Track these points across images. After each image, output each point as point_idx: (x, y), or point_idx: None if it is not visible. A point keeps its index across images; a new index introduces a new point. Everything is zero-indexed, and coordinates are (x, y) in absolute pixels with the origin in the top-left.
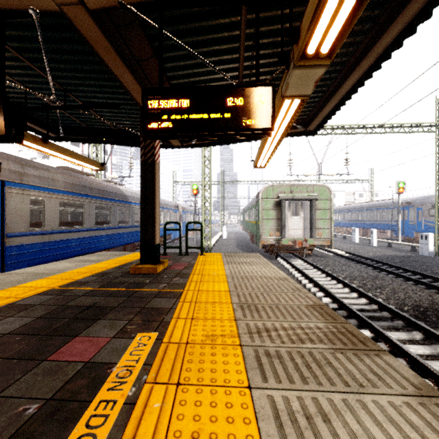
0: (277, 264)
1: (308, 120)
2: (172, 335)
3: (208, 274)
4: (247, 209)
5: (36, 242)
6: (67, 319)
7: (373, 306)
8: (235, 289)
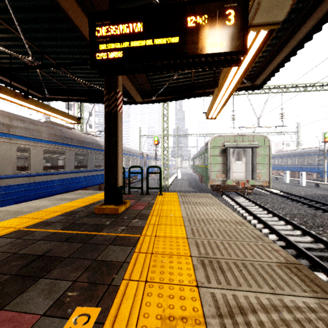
0: (223, 201)
1: (255, 75)
2: (118, 313)
3: (165, 215)
4: (197, 156)
5: (22, 183)
6: (7, 276)
7: (320, 245)
8: (193, 235)
